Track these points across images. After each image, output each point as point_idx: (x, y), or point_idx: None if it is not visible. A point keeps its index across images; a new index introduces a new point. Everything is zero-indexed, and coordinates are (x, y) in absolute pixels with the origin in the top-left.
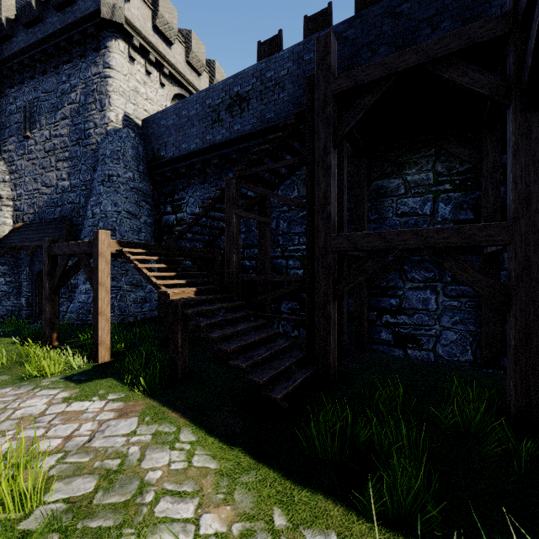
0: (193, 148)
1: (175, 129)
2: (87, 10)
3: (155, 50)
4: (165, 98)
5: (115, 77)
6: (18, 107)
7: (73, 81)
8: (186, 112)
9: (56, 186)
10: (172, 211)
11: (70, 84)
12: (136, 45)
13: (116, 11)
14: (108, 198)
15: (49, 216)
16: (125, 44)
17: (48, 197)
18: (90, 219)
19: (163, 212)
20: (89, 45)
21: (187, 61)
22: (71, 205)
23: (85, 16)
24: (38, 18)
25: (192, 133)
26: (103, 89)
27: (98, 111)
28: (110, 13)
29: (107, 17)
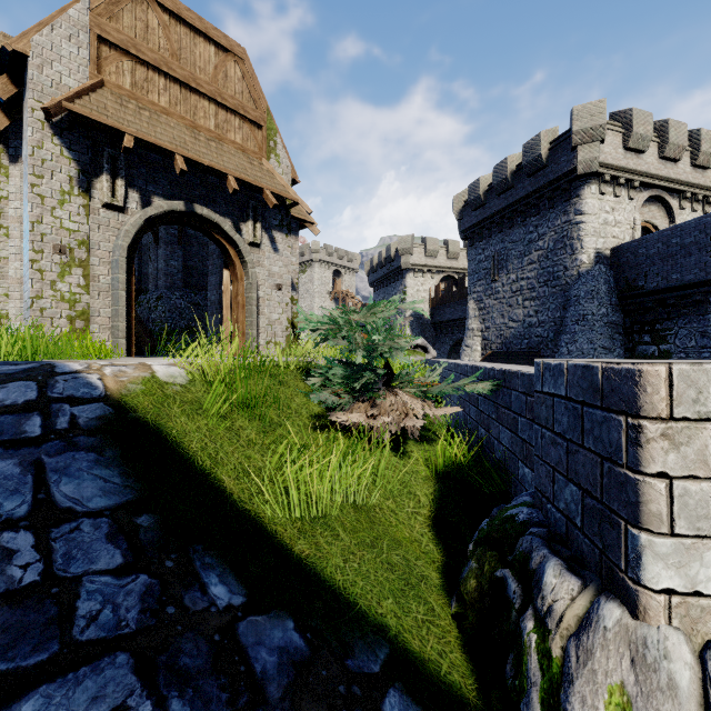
0: (689, 279)
1: (660, 258)
2: (560, 171)
3: (625, 172)
4: (632, 212)
5: (587, 221)
6: (486, 256)
7: (541, 230)
8: (678, 240)
9: (523, 321)
10: (651, 342)
11: (537, 233)
12: (607, 179)
13: (591, 163)
14: (583, 336)
15: (515, 346)
16: (596, 184)
17: (515, 330)
18: (565, 355)
19: (638, 342)
20: (558, 196)
21: (661, 157)
22: (538, 339)
23: (558, 177)
24: (510, 187)
25: (687, 263)
26: (574, 235)
27: (568, 255)
28: (585, 168)
29: (582, 172)
